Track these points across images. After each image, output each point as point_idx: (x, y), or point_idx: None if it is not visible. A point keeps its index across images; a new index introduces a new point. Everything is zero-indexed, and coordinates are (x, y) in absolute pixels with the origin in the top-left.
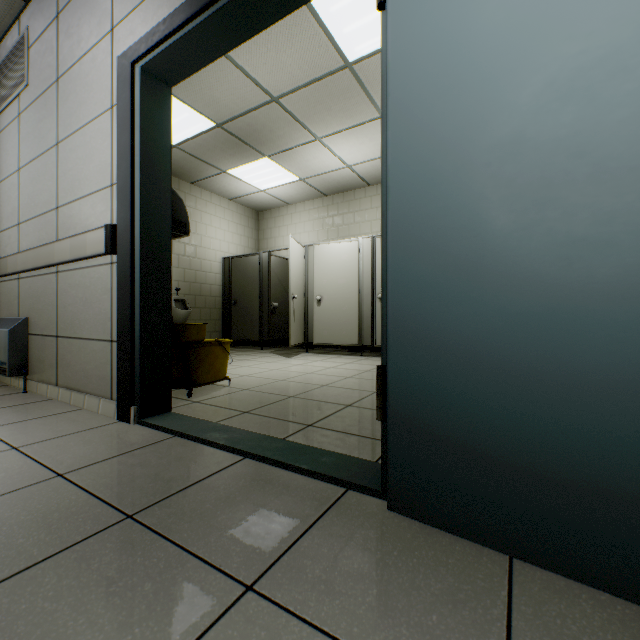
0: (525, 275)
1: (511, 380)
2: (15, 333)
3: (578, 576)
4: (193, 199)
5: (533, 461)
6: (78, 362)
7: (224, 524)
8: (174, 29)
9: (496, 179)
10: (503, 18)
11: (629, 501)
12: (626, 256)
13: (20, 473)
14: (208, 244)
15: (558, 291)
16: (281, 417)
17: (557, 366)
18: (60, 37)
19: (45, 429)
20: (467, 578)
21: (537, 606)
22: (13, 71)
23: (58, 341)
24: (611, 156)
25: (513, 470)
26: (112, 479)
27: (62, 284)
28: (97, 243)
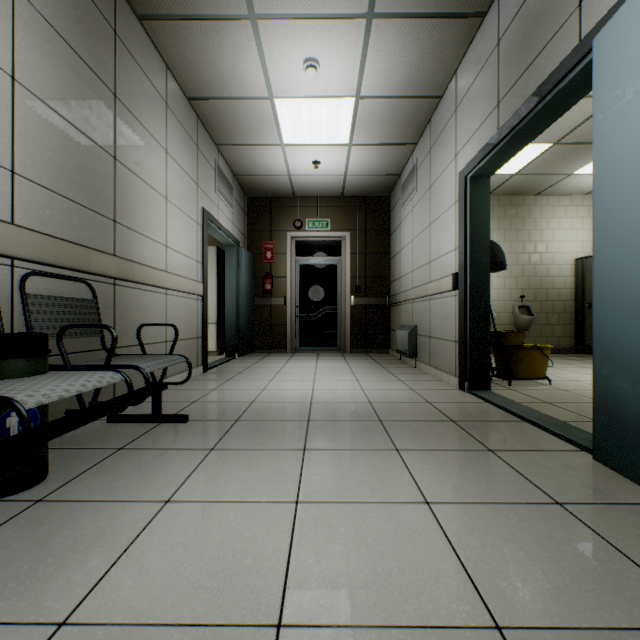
0: None
1: None
2: (410, 334)
3: None
4: (537, 209)
5: None
6: (439, 353)
7: (491, 435)
8: (485, 155)
9: None
10: None
11: None
12: None
13: (414, 398)
14: (555, 248)
15: None
16: (575, 411)
17: None
18: (431, 163)
19: (423, 385)
20: (613, 491)
21: None
22: (409, 184)
23: (430, 340)
24: None
25: None
26: (448, 409)
27: (432, 307)
28: (448, 284)
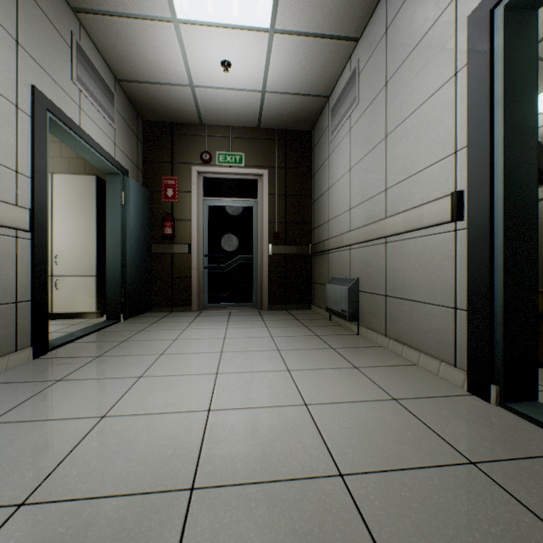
0: None
1: None
2: (351, 290)
3: None
4: None
5: None
6: (408, 321)
7: None
8: None
9: None
10: None
11: None
12: None
13: (424, 438)
14: None
15: None
16: None
17: None
18: (388, 47)
19: (402, 382)
20: None
21: None
22: (345, 100)
23: (386, 299)
24: None
25: None
26: None
27: (390, 252)
28: (438, 213)
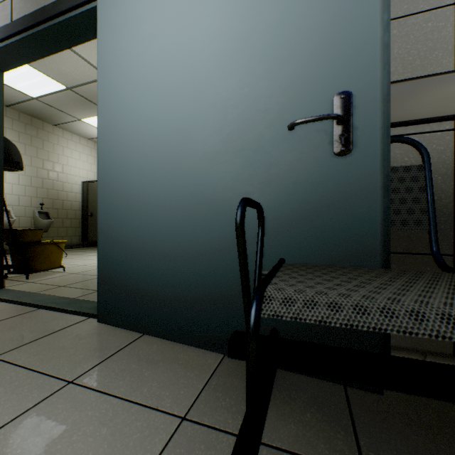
0: (142, 207)
1: (138, 254)
2: None
3: (156, 335)
4: (56, 137)
5: (144, 288)
6: None
7: None
8: None
9: (134, 163)
10: (136, 91)
11: (169, 300)
12: (168, 201)
13: None
14: (69, 171)
15: (151, 214)
16: (84, 287)
17: (151, 246)
18: None
19: None
20: (113, 343)
21: (134, 348)
22: None
23: None
24: (165, 160)
25: (139, 294)
26: None
27: None
28: None
